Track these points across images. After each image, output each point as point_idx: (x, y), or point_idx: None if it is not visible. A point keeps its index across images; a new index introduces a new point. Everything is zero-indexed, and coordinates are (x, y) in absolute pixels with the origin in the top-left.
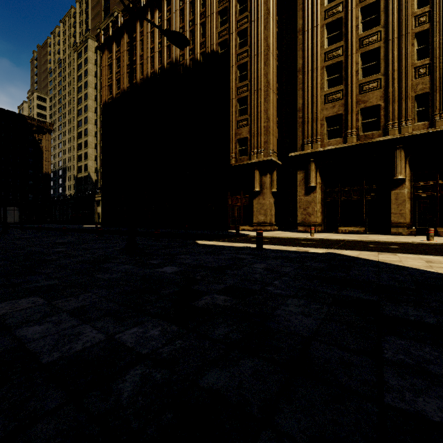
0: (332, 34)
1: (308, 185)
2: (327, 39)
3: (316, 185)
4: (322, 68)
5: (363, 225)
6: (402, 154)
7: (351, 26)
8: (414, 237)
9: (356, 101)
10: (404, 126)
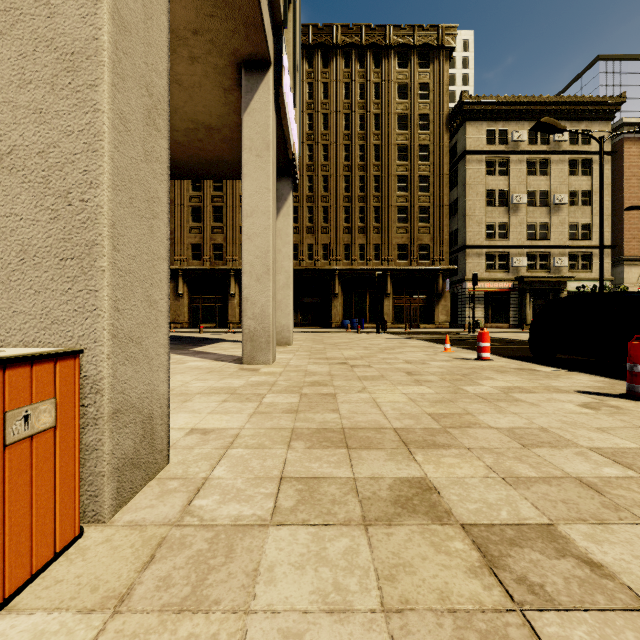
0: (195, 184)
1: (177, 293)
2: (192, 185)
3: (184, 293)
4: (188, 207)
5: (215, 323)
6: (233, 279)
7: (206, 185)
8: (237, 329)
9: (209, 238)
10: (235, 261)
